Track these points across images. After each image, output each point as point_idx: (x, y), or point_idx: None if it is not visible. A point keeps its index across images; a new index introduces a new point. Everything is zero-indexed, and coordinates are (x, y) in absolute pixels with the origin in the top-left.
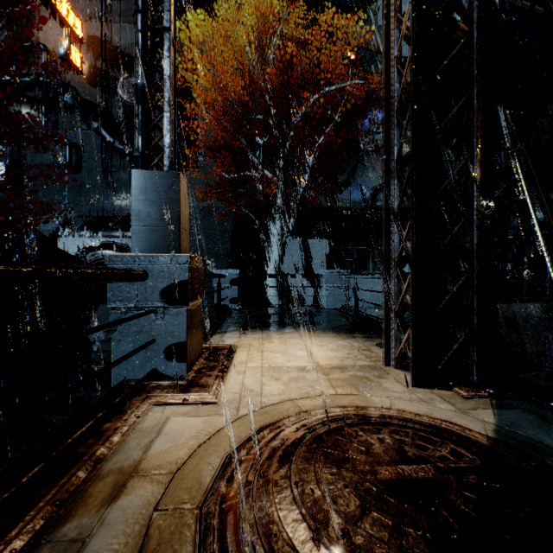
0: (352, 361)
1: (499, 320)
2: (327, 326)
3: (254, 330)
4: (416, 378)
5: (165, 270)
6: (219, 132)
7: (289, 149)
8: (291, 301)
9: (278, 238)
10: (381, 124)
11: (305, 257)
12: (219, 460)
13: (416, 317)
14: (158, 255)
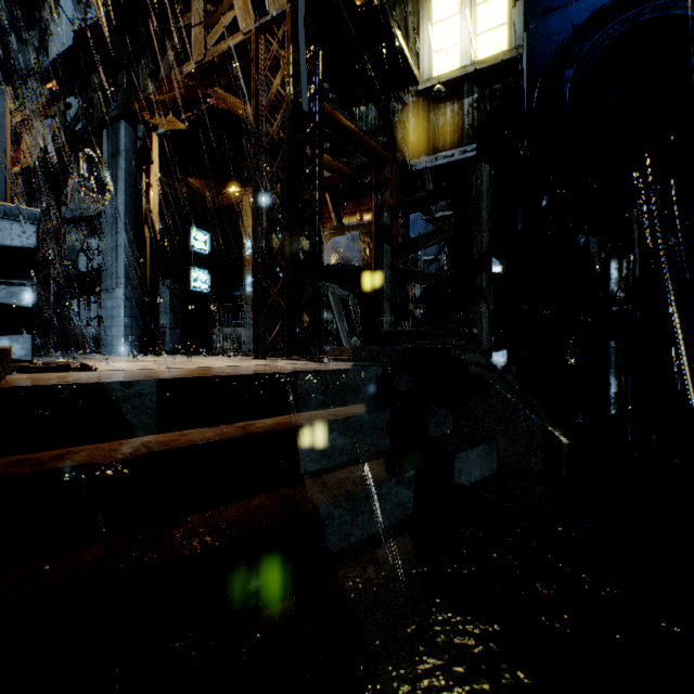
0: None
1: (68, 331)
2: None
3: None
4: None
5: None
6: None
7: None
8: None
9: None
10: None
11: None
12: None
13: None
14: None
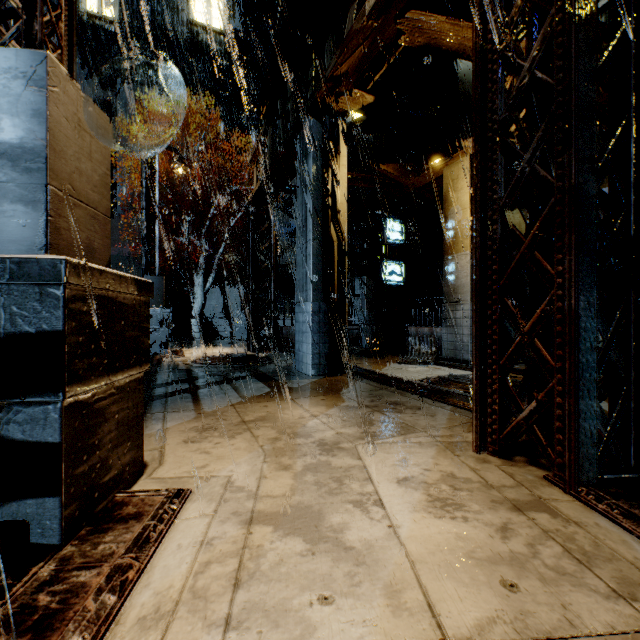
0: (236, 351)
1: (284, 332)
2: (232, 345)
3: (189, 347)
4: (253, 350)
5: (160, 315)
6: (139, 179)
7: (209, 223)
8: (212, 339)
9: (201, 289)
10: (281, 208)
11: (224, 303)
12: (192, 360)
13: (253, 330)
14: (158, 309)
